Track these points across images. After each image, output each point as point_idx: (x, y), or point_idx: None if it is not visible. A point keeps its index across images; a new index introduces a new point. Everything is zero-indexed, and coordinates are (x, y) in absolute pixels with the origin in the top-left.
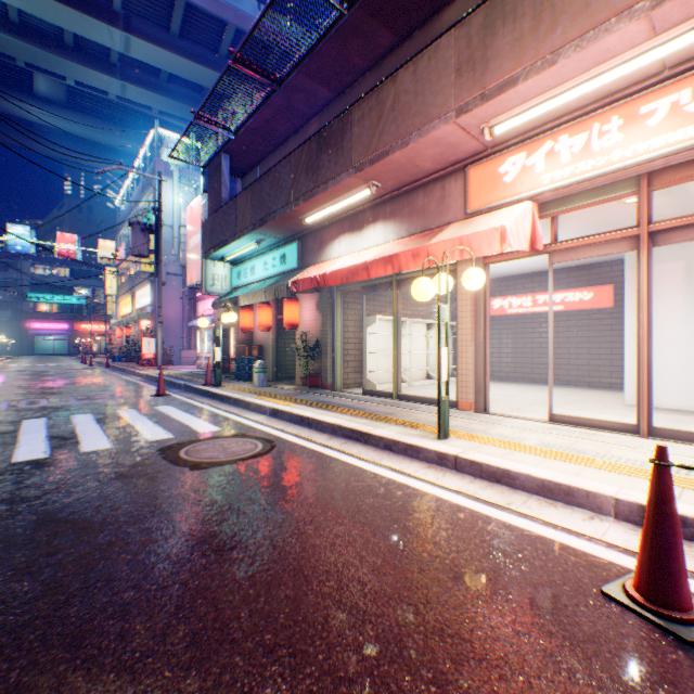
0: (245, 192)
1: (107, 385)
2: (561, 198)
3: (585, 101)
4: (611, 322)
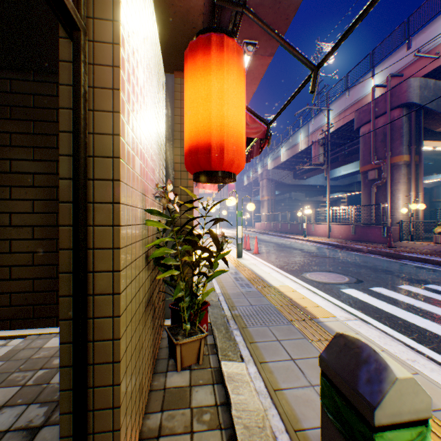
0: None
1: None
2: None
3: None
4: None
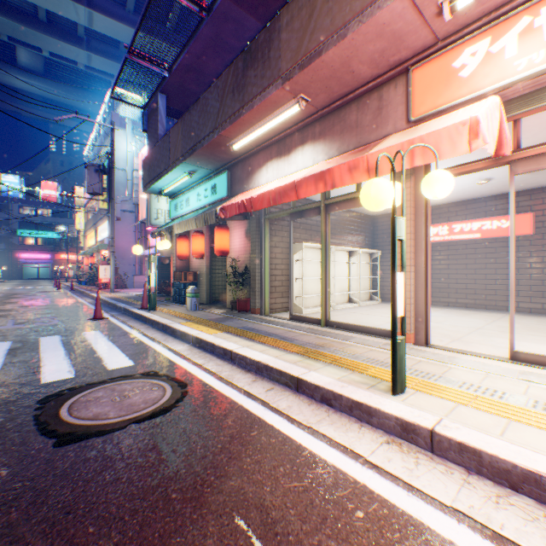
0: (177, 124)
1: (57, 307)
2: (528, 96)
3: None
4: (530, 249)
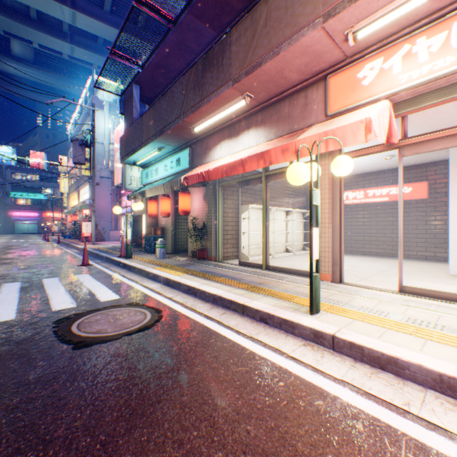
0: (149, 110)
1: (50, 256)
2: (411, 100)
3: (445, 1)
4: (426, 209)
